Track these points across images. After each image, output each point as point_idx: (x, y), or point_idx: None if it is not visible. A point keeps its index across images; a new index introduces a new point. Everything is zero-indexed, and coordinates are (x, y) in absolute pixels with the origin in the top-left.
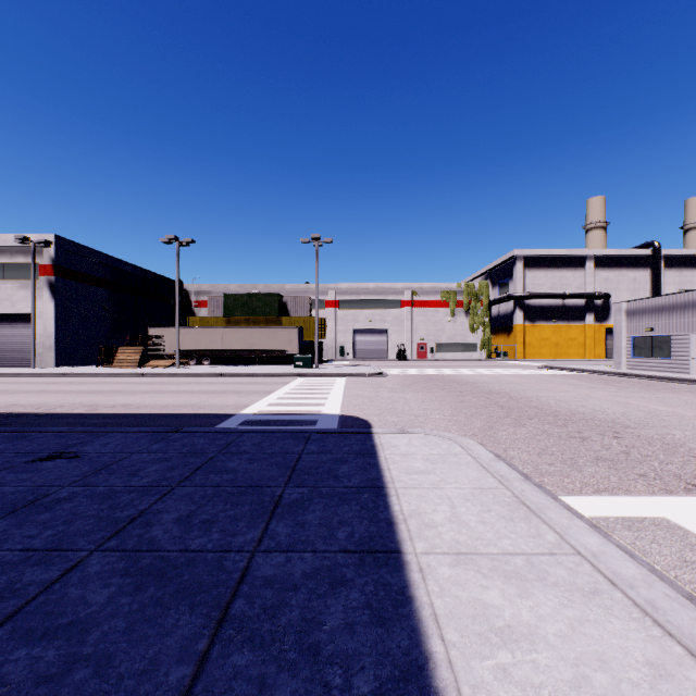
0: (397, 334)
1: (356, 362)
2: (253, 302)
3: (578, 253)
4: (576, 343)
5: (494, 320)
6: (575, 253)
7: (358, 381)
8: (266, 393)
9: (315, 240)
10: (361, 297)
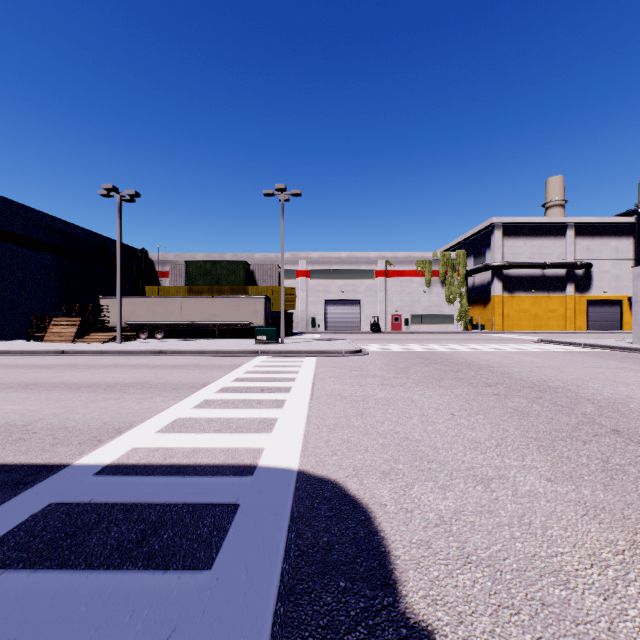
0: (370, 305)
1: (327, 335)
2: (217, 270)
3: (558, 221)
4: (557, 314)
5: (468, 291)
6: (556, 221)
7: (332, 362)
8: (192, 388)
9: (281, 193)
10: (333, 267)
